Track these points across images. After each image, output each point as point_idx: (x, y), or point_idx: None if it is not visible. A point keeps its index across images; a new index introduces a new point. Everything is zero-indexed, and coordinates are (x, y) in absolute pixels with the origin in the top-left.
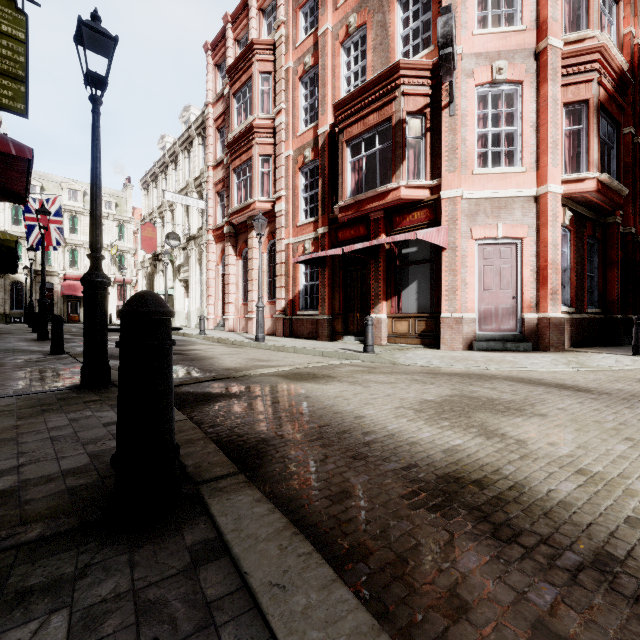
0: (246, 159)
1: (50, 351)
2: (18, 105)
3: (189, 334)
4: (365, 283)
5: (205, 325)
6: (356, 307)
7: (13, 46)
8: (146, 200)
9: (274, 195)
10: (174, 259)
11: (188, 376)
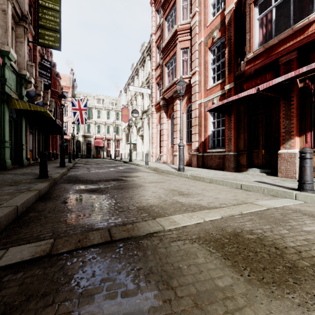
0: (172, 54)
1: (39, 175)
2: (56, 44)
3: (139, 164)
4: (270, 123)
5: (150, 159)
6: (260, 144)
7: (54, 14)
8: (126, 98)
9: (190, 72)
10: (136, 125)
11: (87, 221)
